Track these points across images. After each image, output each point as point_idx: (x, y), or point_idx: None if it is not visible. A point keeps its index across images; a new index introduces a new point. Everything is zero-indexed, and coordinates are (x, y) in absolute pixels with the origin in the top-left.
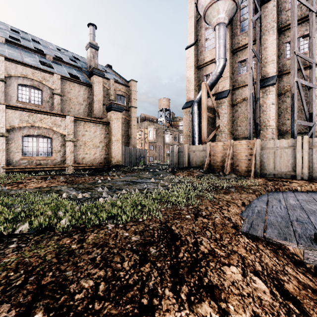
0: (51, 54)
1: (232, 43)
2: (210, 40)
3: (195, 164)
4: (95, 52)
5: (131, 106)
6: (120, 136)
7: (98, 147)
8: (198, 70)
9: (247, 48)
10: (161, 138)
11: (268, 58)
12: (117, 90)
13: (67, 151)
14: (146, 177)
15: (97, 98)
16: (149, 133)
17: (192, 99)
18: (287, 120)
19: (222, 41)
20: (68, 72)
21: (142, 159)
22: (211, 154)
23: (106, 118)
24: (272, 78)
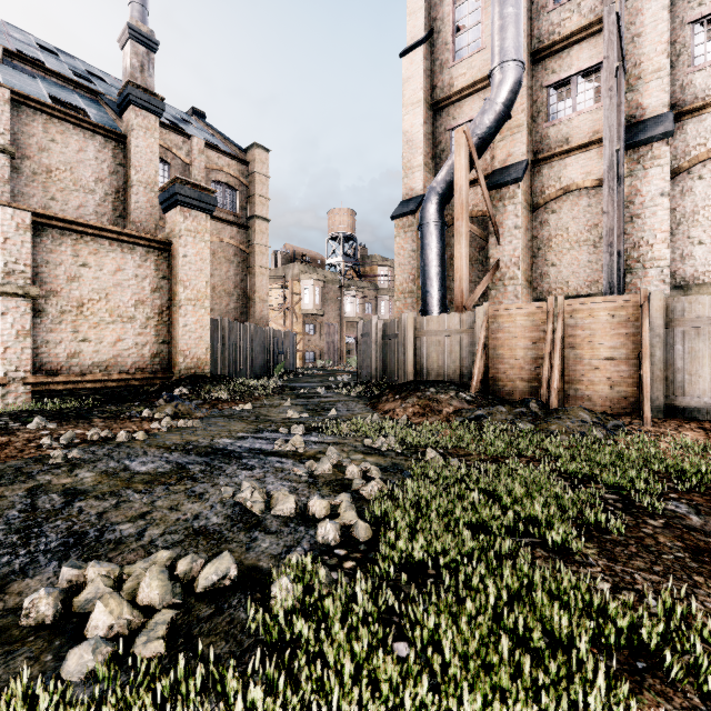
0: (7, 45)
1: (531, 34)
2: (468, 32)
3: (439, 372)
4: (148, 56)
5: (252, 214)
6: (205, 287)
7: (132, 321)
8: (434, 114)
9: (575, 45)
10: (335, 306)
11: (645, 63)
12: (213, 170)
13: (2, 330)
14: (278, 422)
15: (143, 177)
16: (305, 292)
17: (419, 193)
18: (696, 244)
19: (512, 10)
20: (50, 94)
21: (284, 357)
22: (489, 342)
23: (164, 233)
24: (660, 120)
